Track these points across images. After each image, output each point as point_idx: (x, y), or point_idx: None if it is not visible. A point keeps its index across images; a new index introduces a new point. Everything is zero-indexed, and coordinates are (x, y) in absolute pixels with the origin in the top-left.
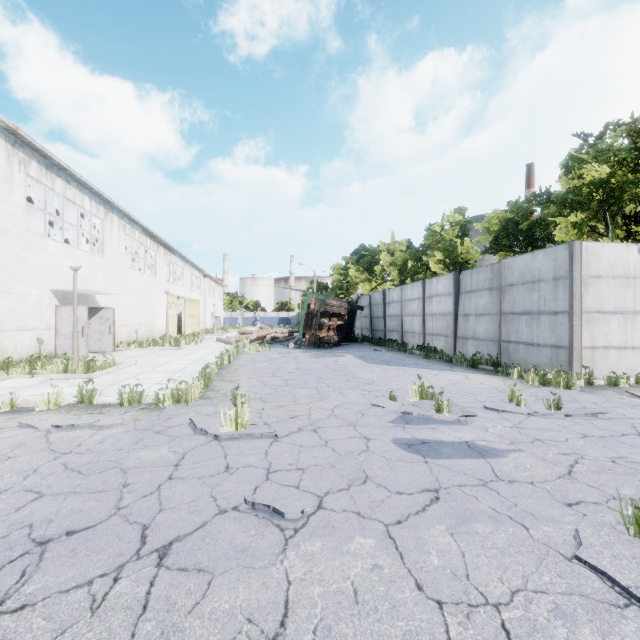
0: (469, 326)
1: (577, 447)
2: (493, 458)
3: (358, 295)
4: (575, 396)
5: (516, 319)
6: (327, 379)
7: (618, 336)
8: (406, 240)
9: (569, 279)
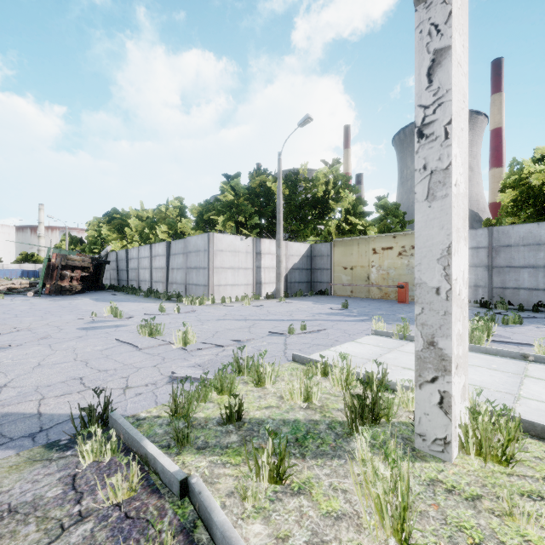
0: (174, 276)
1: (164, 321)
2: (121, 327)
3: (107, 251)
4: (199, 307)
5: (192, 271)
6: (54, 312)
7: (231, 279)
8: (152, 210)
9: (208, 251)
